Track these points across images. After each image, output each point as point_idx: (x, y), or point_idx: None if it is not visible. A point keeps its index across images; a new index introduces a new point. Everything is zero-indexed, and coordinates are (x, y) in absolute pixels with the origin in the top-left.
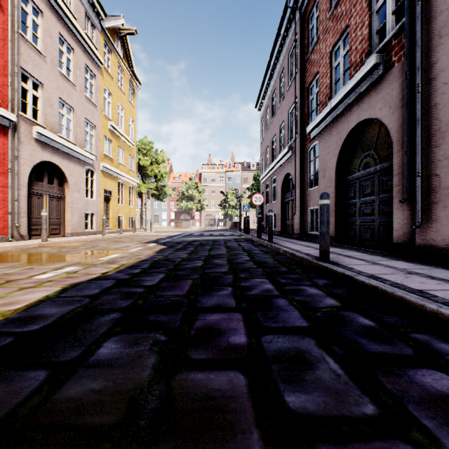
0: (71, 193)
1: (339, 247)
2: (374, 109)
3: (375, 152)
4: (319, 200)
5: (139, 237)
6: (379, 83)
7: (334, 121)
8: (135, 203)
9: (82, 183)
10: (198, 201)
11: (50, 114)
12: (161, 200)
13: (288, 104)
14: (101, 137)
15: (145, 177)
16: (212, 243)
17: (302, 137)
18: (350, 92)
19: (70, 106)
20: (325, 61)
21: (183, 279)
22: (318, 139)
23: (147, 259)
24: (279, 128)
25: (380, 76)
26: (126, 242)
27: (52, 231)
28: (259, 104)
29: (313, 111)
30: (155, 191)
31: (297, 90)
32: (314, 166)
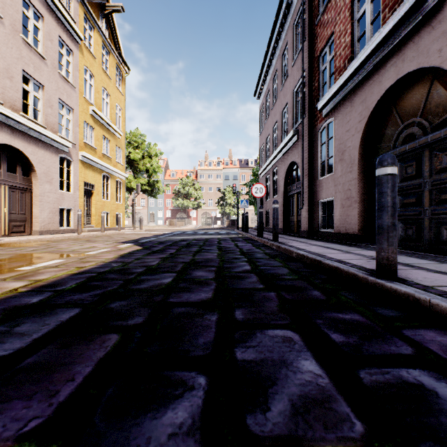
0: (39, 184)
1: (372, 249)
2: (426, 54)
3: (423, 118)
4: (376, 168)
5: (121, 236)
6: (437, 13)
7: (358, 87)
8: (123, 199)
9: (55, 173)
10: (195, 199)
11: (10, 88)
12: (154, 196)
13: (293, 81)
14: (80, 123)
15: (136, 172)
16: (203, 242)
17: (310, 116)
18: (385, 41)
19: (38, 83)
20: (344, 15)
21: (103, 330)
22: (334, 115)
23: (90, 270)
24: (282, 112)
25: (439, 1)
26: (98, 242)
27: (14, 228)
28: (258, 91)
29: (325, 83)
30: (147, 187)
31: (305, 62)
32: (327, 149)
